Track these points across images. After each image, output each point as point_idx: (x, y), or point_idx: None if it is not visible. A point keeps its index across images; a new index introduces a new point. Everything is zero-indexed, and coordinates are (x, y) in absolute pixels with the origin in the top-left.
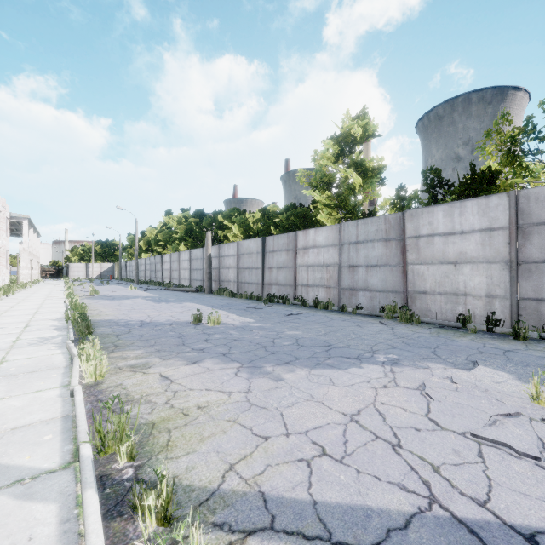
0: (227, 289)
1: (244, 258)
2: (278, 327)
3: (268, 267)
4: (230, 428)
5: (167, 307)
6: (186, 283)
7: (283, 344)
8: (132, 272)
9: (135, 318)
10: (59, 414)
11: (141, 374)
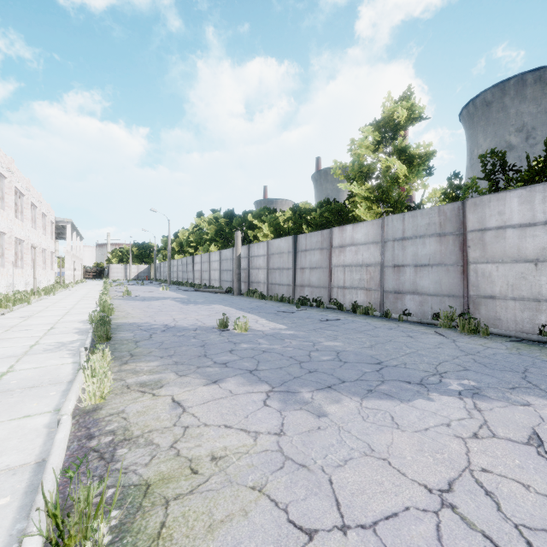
0: (257, 291)
1: (275, 258)
2: (314, 336)
3: (300, 268)
4: (254, 506)
5: (194, 310)
6: (216, 284)
7: (321, 359)
8: (166, 273)
9: (160, 321)
10: (34, 457)
11: (150, 396)
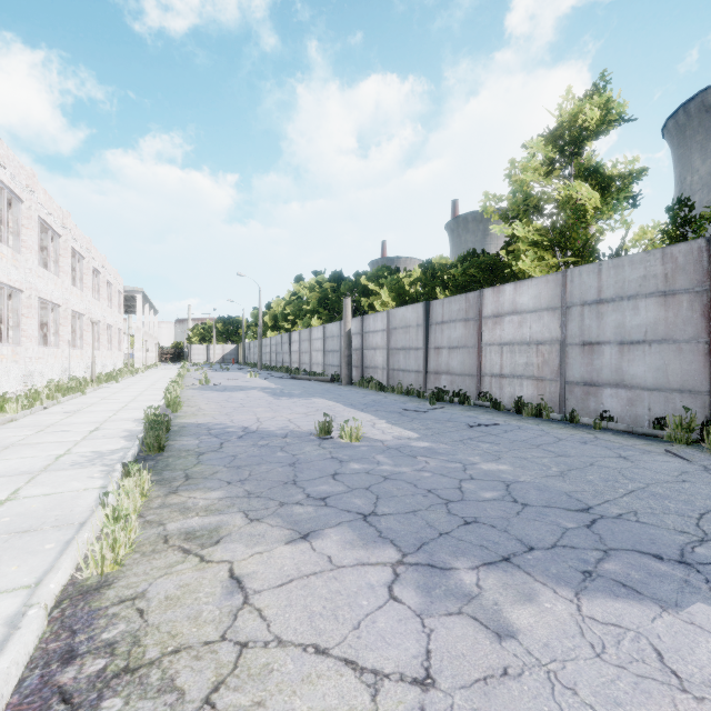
0: (373, 380)
1: (398, 334)
2: (462, 452)
3: (434, 347)
4: None
5: (287, 405)
6: (318, 369)
7: (481, 497)
8: (256, 354)
9: (239, 421)
10: None
11: (195, 562)
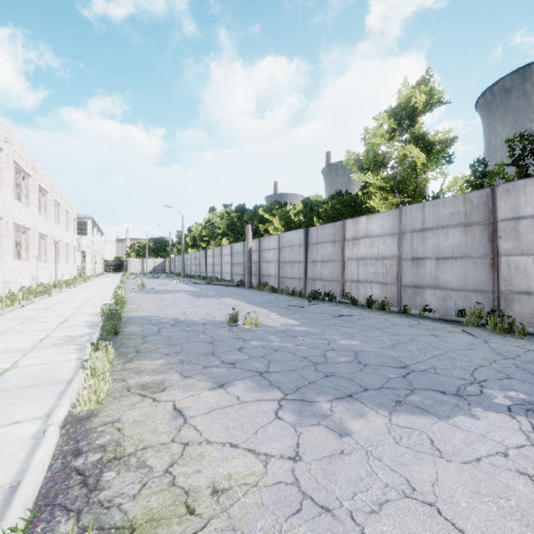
0: (268, 284)
1: (285, 251)
2: (328, 333)
3: (312, 261)
4: None
5: (205, 303)
6: (227, 277)
7: (338, 360)
8: (180, 266)
9: (170, 314)
10: (10, 478)
11: (150, 401)
